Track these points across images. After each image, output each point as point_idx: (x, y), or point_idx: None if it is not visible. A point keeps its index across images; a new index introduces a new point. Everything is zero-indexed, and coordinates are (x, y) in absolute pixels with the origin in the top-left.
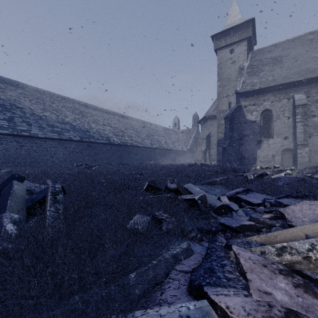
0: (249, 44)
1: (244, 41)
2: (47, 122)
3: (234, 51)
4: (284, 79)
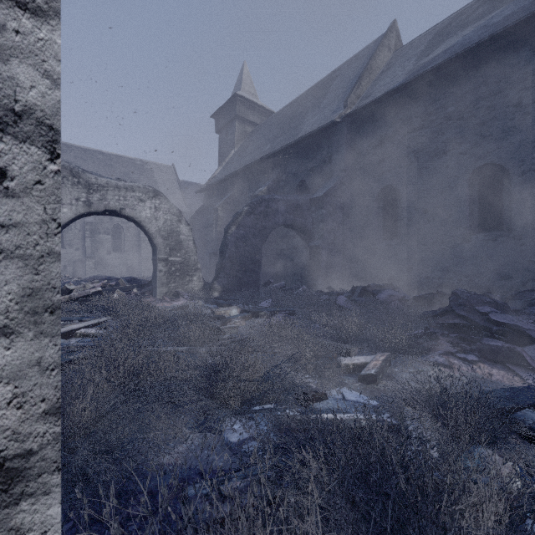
0: None
1: None
2: None
3: None
4: None
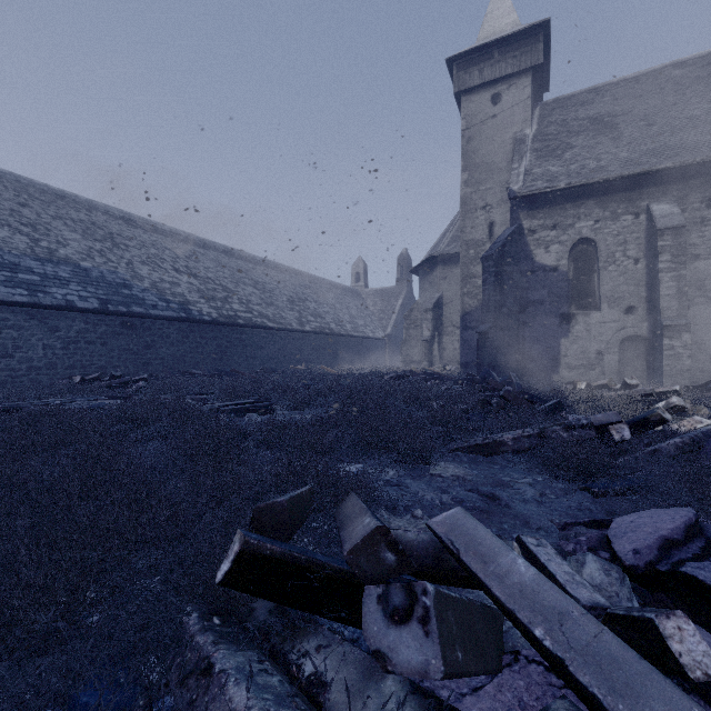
0: (535, 86)
1: (526, 77)
2: None
3: (501, 99)
4: (626, 167)
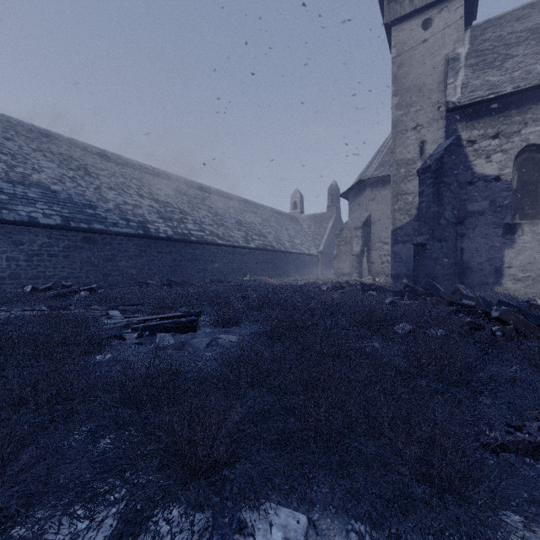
0: (465, 10)
1: None
2: None
3: (432, 23)
4: None
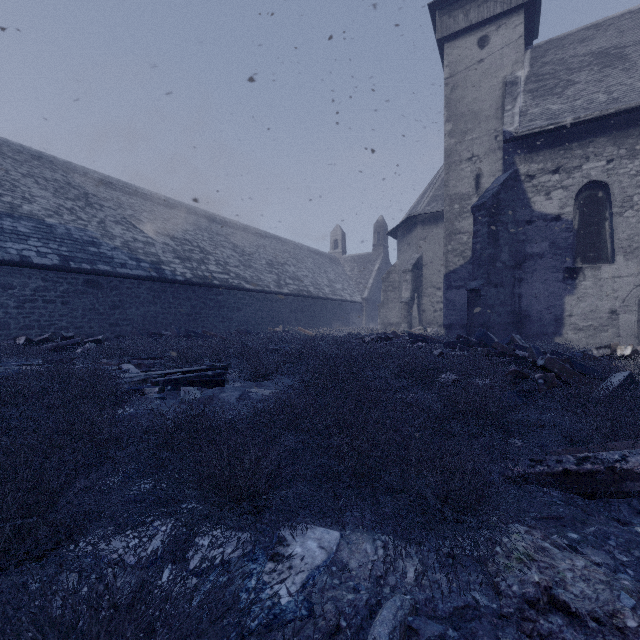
0: (525, 28)
1: (517, 15)
2: None
3: (489, 41)
4: None
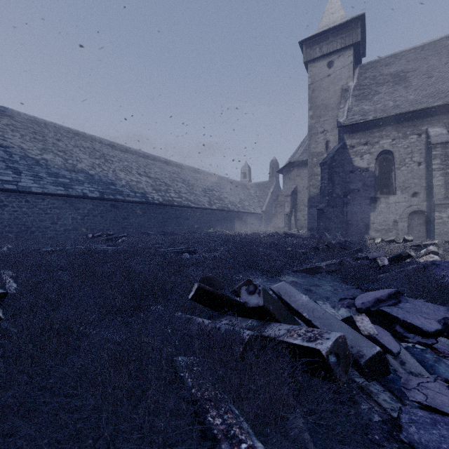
0: (355, 55)
1: (349, 50)
2: (48, 170)
3: (333, 64)
4: (412, 105)
